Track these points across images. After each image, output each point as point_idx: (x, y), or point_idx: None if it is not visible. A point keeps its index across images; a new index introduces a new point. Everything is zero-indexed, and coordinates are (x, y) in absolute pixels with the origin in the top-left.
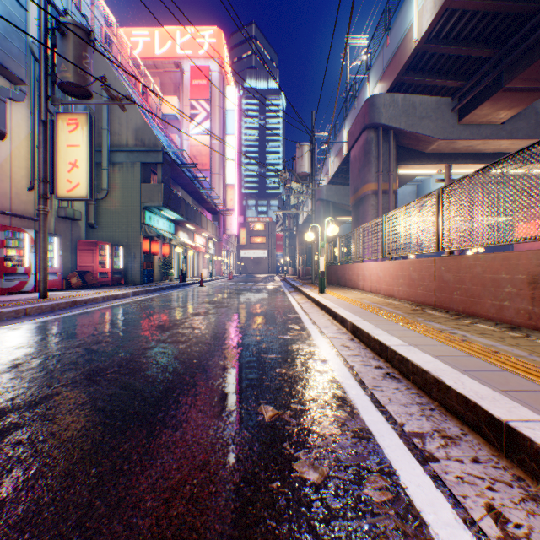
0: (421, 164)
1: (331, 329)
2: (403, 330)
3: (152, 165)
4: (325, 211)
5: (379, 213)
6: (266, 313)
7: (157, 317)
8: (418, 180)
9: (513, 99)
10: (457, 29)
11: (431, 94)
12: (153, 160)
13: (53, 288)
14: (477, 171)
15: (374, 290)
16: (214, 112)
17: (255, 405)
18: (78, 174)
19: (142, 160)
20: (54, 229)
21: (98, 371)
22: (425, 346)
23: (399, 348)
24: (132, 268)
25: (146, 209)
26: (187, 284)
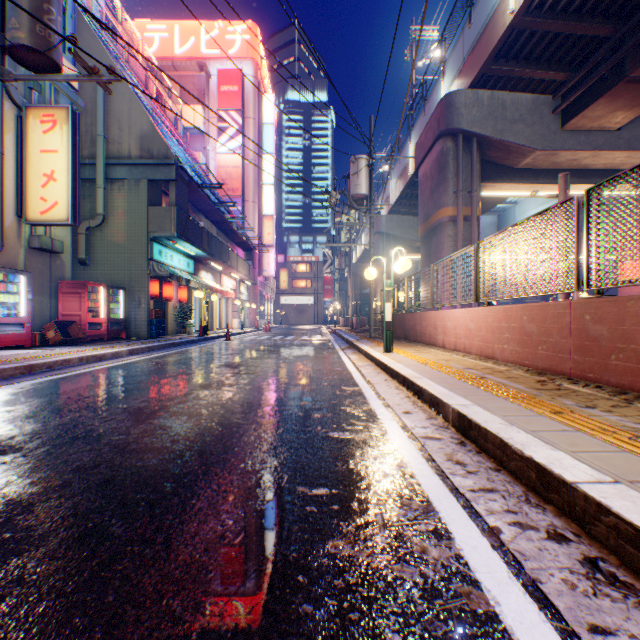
0: (511, 183)
1: (417, 418)
2: (563, 431)
3: (164, 185)
4: (384, 247)
5: (458, 245)
6: (310, 384)
7: (141, 393)
8: (499, 208)
9: (637, 94)
10: None
11: (526, 91)
12: (163, 177)
13: (18, 345)
14: None
15: (460, 348)
16: (248, 126)
17: None
18: (55, 189)
19: (149, 177)
20: (24, 265)
21: None
22: None
23: (607, 497)
24: (137, 318)
25: (155, 241)
26: (210, 338)
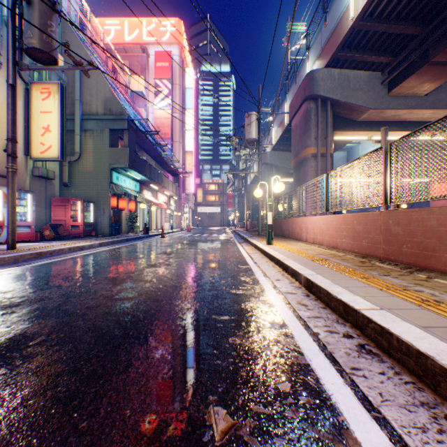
0: (354, 131)
1: (283, 282)
2: (364, 287)
3: (119, 132)
4: (269, 173)
5: (318, 173)
6: (218, 264)
7: (113, 269)
8: (348, 147)
9: (437, 72)
10: (390, 8)
11: (363, 69)
12: (119, 127)
13: (27, 240)
14: (432, 123)
15: (317, 242)
16: (175, 90)
17: (201, 407)
18: (50, 137)
19: (110, 127)
20: (29, 187)
21: (19, 342)
22: (400, 310)
23: (372, 314)
24: (102, 222)
25: (114, 170)
26: (150, 236)
